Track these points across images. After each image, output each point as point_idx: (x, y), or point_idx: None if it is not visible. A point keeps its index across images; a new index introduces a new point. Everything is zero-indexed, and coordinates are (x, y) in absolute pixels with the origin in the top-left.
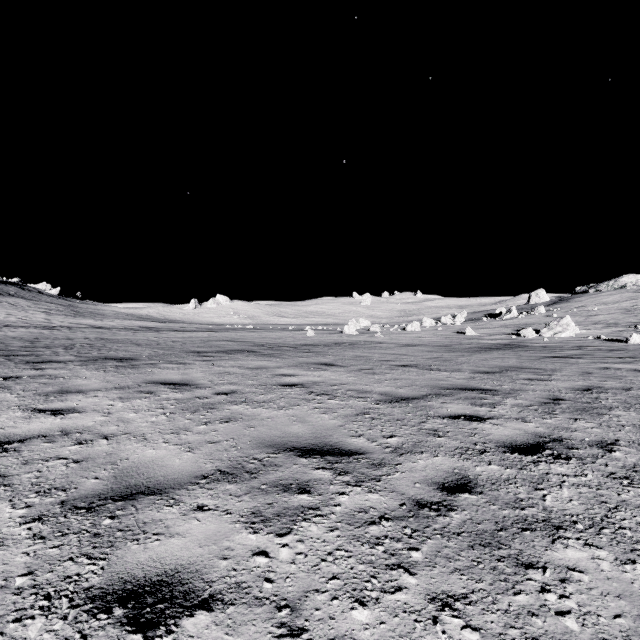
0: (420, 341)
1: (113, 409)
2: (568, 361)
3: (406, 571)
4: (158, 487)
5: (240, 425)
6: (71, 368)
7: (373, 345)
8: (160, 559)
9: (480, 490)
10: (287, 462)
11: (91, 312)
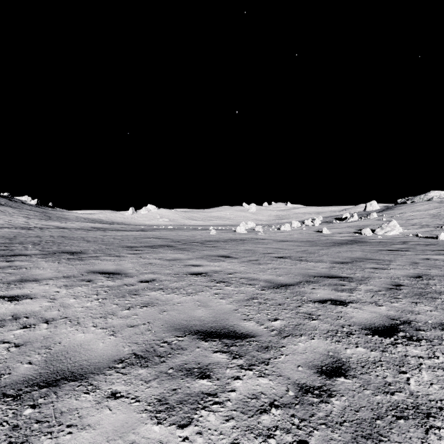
0: (291, 238)
1: (58, 295)
2: (399, 253)
3: None
4: (80, 372)
5: (156, 309)
6: (34, 260)
7: (258, 241)
8: None
9: (353, 373)
10: (191, 345)
11: (58, 217)
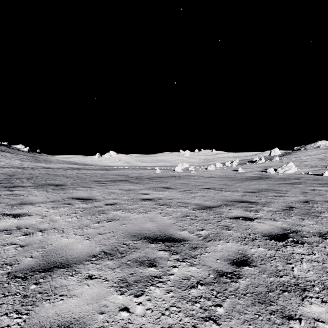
0: (215, 175)
1: (48, 214)
2: (293, 186)
3: (214, 322)
4: (67, 263)
5: (117, 223)
6: (29, 190)
7: (190, 177)
8: (61, 314)
9: (255, 264)
10: (143, 246)
11: (44, 160)
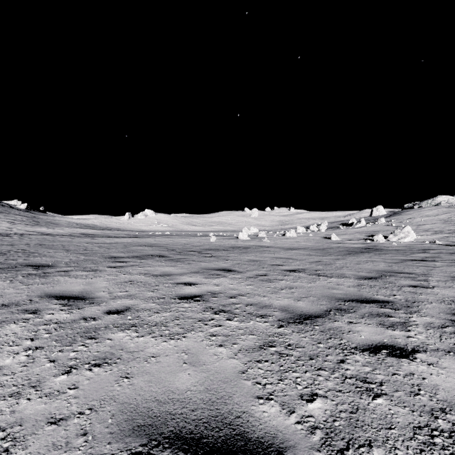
0: (299, 245)
1: None
2: (427, 264)
3: None
4: None
5: (113, 373)
6: None
7: (263, 249)
8: None
9: None
10: None
11: (48, 222)
